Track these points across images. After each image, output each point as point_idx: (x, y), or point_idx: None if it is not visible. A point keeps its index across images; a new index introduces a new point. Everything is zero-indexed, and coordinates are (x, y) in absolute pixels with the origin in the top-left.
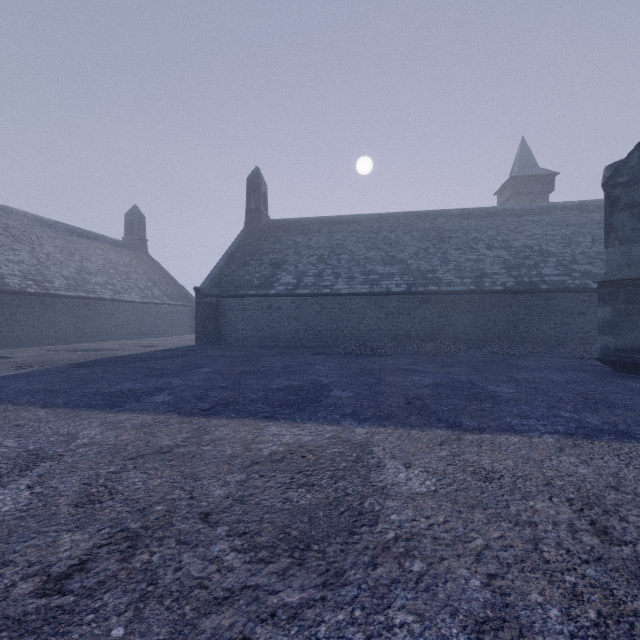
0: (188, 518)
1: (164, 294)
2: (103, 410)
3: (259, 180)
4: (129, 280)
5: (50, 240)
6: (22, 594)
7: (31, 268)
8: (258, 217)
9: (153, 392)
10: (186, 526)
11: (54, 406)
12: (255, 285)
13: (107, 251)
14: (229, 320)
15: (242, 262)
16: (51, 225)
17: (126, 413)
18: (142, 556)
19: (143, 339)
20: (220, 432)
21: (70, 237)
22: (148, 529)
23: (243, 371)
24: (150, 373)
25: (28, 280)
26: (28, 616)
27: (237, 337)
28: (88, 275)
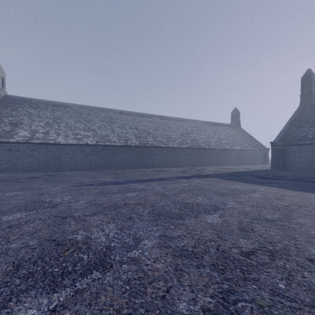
0: (313, 207)
1: (249, 145)
2: (258, 185)
3: (310, 76)
4: (234, 140)
5: (208, 129)
6: (280, 206)
7: (205, 140)
8: (309, 98)
9: (270, 183)
10: (313, 207)
11: (241, 182)
12: (309, 138)
13: (225, 129)
14: (291, 157)
15: (299, 126)
16: (207, 123)
17: (267, 186)
18: (304, 208)
19: (242, 165)
20: (311, 196)
21: (213, 126)
22: (301, 206)
23: (309, 181)
24: (261, 177)
25: (205, 144)
26: (284, 208)
27: (296, 166)
28: (221, 140)
